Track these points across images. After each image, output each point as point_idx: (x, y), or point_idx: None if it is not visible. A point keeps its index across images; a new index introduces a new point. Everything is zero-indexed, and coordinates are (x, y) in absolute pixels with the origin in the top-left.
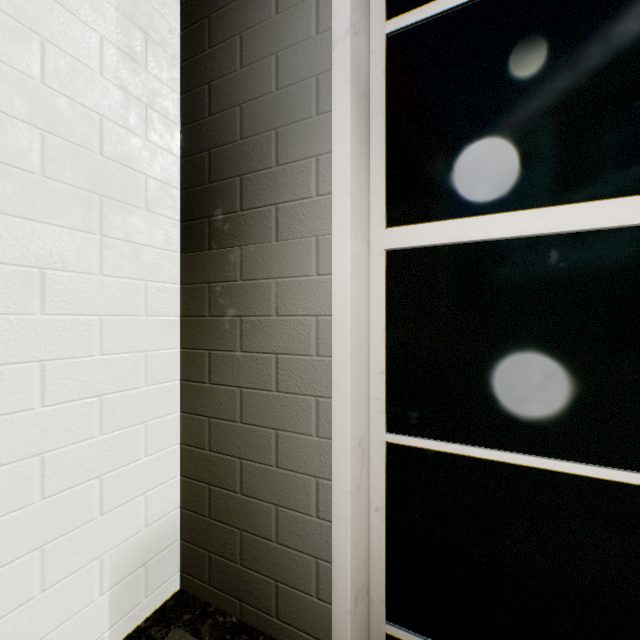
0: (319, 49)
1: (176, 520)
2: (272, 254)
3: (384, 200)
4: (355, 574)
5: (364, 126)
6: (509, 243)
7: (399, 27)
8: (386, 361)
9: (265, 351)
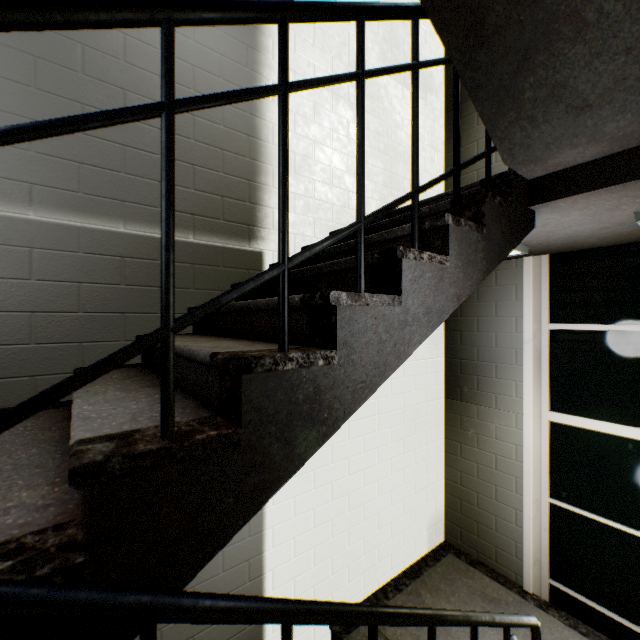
0: (516, 339)
1: (443, 510)
2: (493, 413)
3: (548, 399)
4: (533, 552)
5: (538, 369)
6: (609, 434)
7: (555, 328)
8: (549, 467)
9: (489, 451)
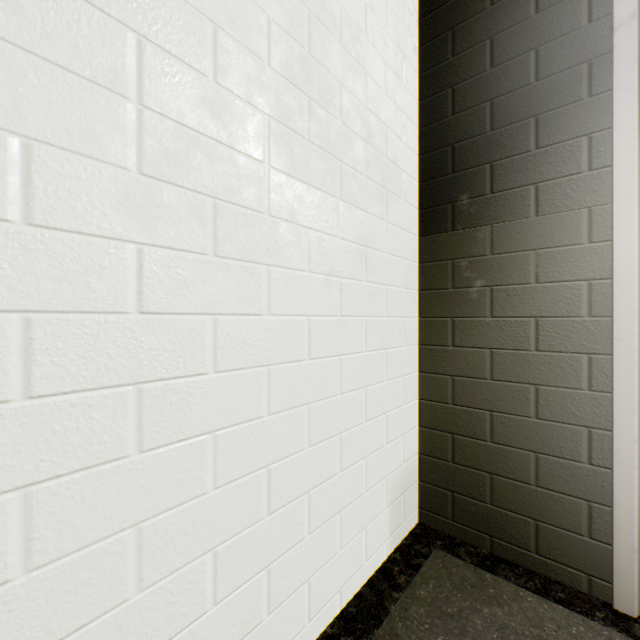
0: (591, 36)
1: (416, 463)
2: (530, 228)
3: None
4: (637, 519)
5: (638, 100)
6: None
7: None
8: None
9: (521, 315)
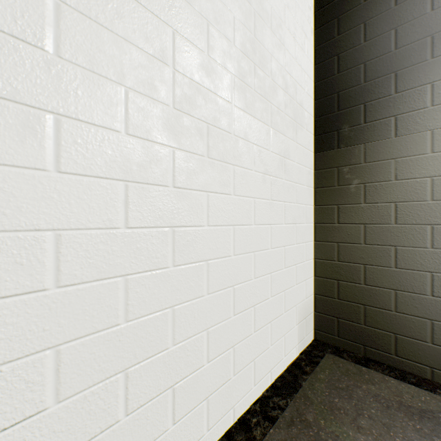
0: (433, 19)
1: (312, 300)
2: (391, 145)
3: None
4: None
5: None
6: None
7: None
8: None
9: (385, 201)
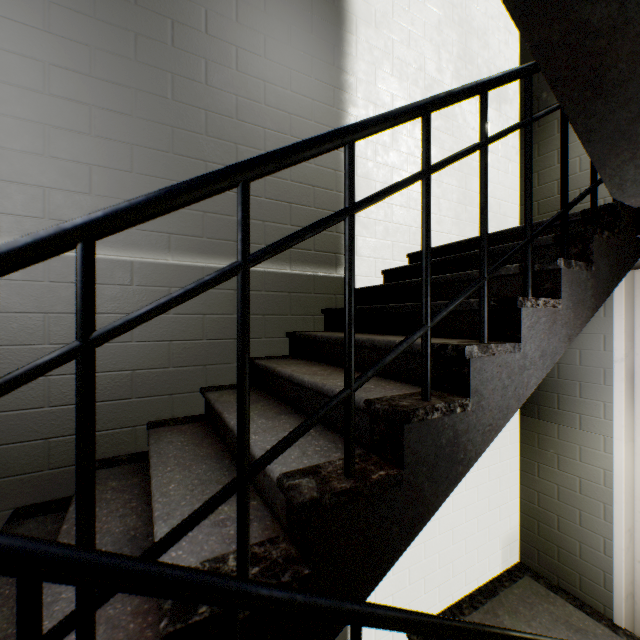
0: (605, 357)
1: (517, 530)
2: (576, 434)
3: None
4: (626, 584)
5: (630, 390)
6: None
7: None
8: None
9: (572, 474)
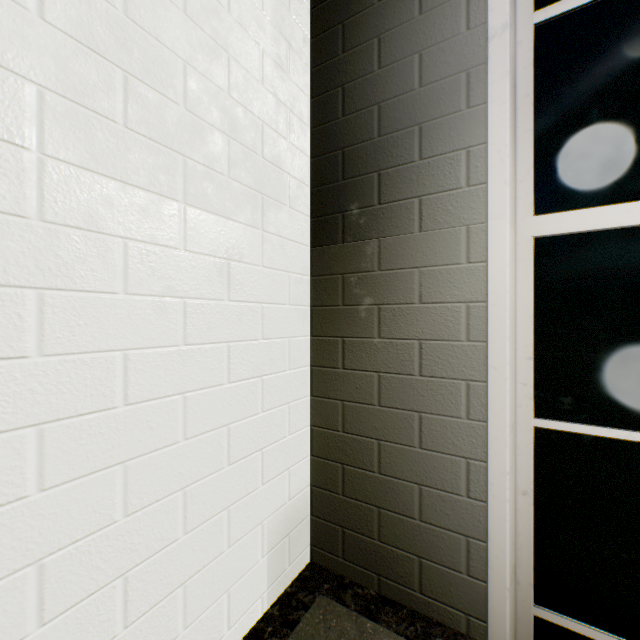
0: (469, 44)
1: (307, 497)
2: (414, 244)
3: (532, 188)
4: (510, 554)
5: (513, 116)
6: None
7: (550, 16)
8: (533, 347)
9: (406, 337)
